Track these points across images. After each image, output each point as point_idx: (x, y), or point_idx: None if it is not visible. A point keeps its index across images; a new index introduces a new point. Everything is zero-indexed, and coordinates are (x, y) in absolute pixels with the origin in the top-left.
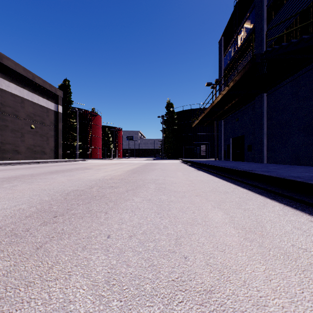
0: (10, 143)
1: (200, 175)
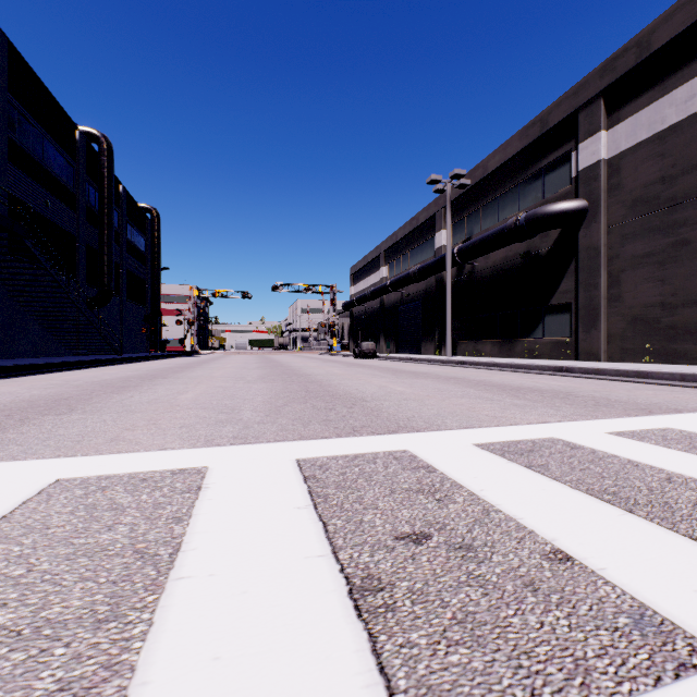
0: (696, 299)
1: (119, 366)
